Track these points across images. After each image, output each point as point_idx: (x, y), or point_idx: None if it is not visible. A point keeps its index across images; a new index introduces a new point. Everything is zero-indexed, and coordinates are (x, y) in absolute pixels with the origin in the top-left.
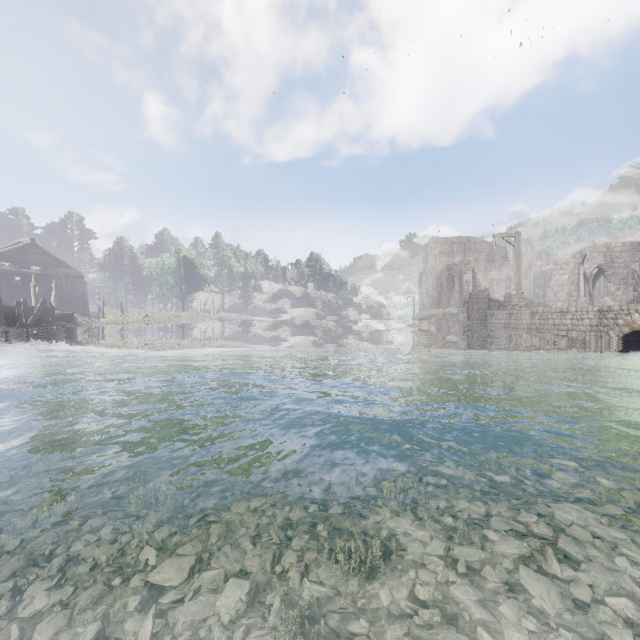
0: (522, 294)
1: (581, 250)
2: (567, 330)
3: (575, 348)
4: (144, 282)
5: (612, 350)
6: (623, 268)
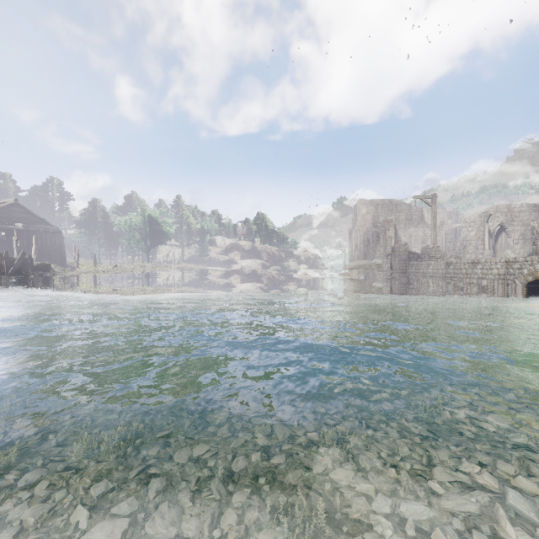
0: (438, 247)
1: (486, 210)
2: (478, 278)
3: (485, 294)
4: (115, 237)
5: (517, 296)
6: (521, 226)
